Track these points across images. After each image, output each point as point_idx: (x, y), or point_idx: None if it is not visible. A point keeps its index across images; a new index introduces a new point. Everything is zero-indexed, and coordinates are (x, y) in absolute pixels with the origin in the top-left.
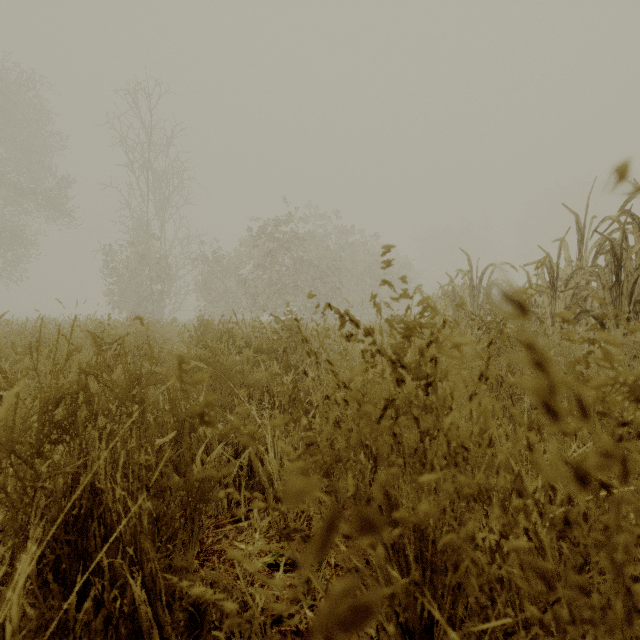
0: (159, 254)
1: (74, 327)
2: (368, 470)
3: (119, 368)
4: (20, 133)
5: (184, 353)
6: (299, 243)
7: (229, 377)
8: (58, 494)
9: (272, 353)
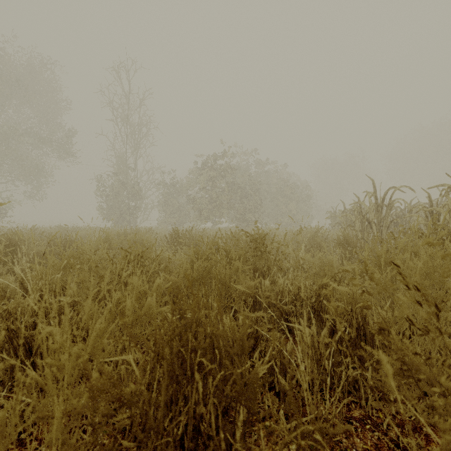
0: (134, 181)
1: (101, 241)
2: (368, 375)
3: (156, 282)
4: (42, 100)
5: (181, 261)
6: (232, 172)
7: (227, 284)
8: (171, 443)
9: (245, 260)
